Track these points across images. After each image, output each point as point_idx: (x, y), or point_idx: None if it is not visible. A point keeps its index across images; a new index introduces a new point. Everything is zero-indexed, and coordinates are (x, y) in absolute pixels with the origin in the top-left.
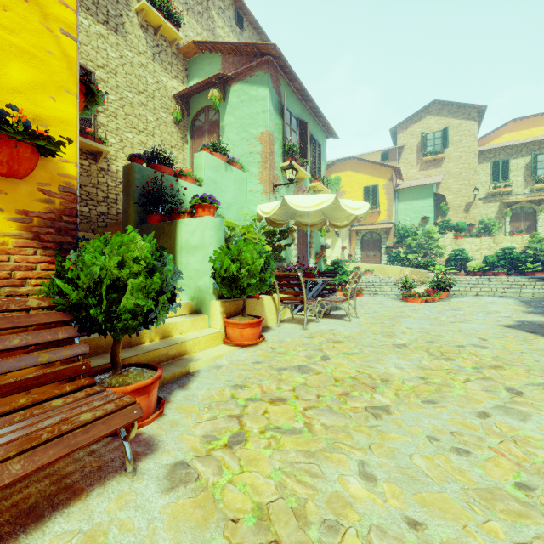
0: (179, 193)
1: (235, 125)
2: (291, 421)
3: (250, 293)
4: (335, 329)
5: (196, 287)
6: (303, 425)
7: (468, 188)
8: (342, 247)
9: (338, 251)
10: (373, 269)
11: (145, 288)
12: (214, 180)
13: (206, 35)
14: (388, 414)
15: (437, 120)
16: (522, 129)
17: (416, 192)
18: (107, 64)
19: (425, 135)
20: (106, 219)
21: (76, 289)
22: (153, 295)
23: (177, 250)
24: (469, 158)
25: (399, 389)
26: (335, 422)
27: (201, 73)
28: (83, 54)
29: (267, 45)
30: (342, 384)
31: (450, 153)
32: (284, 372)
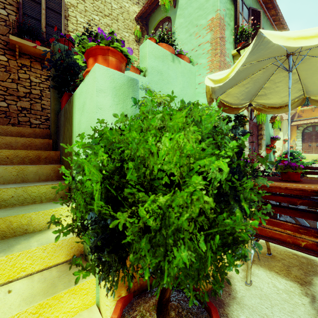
0: None
1: (184, 24)
2: None
3: None
4: None
5: None
6: None
7: None
8: (284, 140)
9: (280, 143)
10: None
11: None
12: (159, 70)
13: None
14: None
15: None
16: None
17: None
18: None
19: None
20: None
21: None
22: None
23: (72, 141)
24: None
25: None
26: None
27: None
28: None
29: None
30: None
31: None
32: None
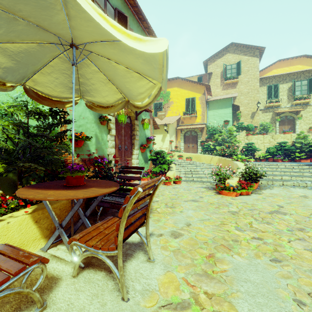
0: None
1: None
2: None
3: None
4: None
5: None
6: None
7: (253, 102)
8: (170, 141)
9: (167, 143)
10: (191, 157)
11: None
12: None
13: None
14: None
15: (233, 56)
16: (284, 67)
17: (220, 103)
18: None
19: (226, 66)
20: None
21: None
22: None
23: None
24: (254, 82)
25: None
26: None
27: None
28: None
29: None
30: None
31: (242, 79)
32: None
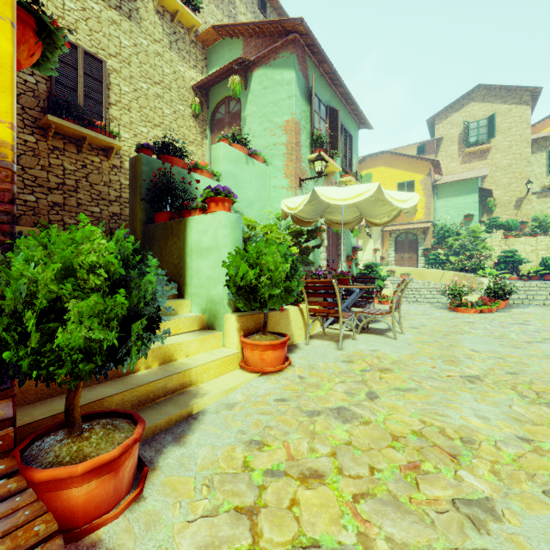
0: (194, 188)
1: (257, 115)
2: (334, 526)
3: (272, 306)
4: (378, 350)
5: (208, 297)
6: (357, 539)
7: (520, 181)
8: (374, 249)
9: (370, 253)
10: (409, 273)
11: (105, 312)
12: (234, 174)
13: (227, 22)
14: (495, 520)
15: (482, 106)
16: None
17: (457, 187)
18: (120, 52)
19: (468, 124)
20: (119, 220)
21: (2, 313)
22: (116, 323)
23: (186, 253)
24: (521, 147)
25: (495, 461)
26: (409, 536)
27: (221, 61)
28: (94, 42)
29: (293, 20)
30: (404, 446)
31: (498, 143)
32: (318, 419)
